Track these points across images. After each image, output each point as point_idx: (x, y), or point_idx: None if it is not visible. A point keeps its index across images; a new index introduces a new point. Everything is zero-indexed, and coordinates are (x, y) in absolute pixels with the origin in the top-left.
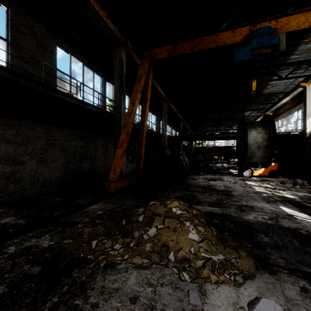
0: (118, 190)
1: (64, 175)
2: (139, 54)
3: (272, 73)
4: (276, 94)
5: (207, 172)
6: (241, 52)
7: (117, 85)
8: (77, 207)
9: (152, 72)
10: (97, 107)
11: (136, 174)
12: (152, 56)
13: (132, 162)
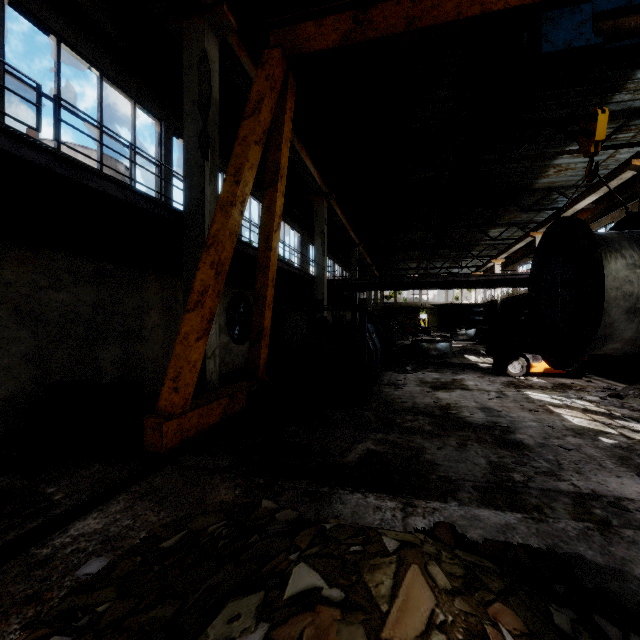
0: (188, 440)
1: (32, 389)
2: (257, 59)
3: (569, 136)
4: (563, 190)
5: (420, 363)
6: (563, 23)
7: (194, 129)
8: (5, 543)
9: (293, 96)
10: (124, 183)
11: (250, 379)
12: (293, 44)
13: (243, 341)
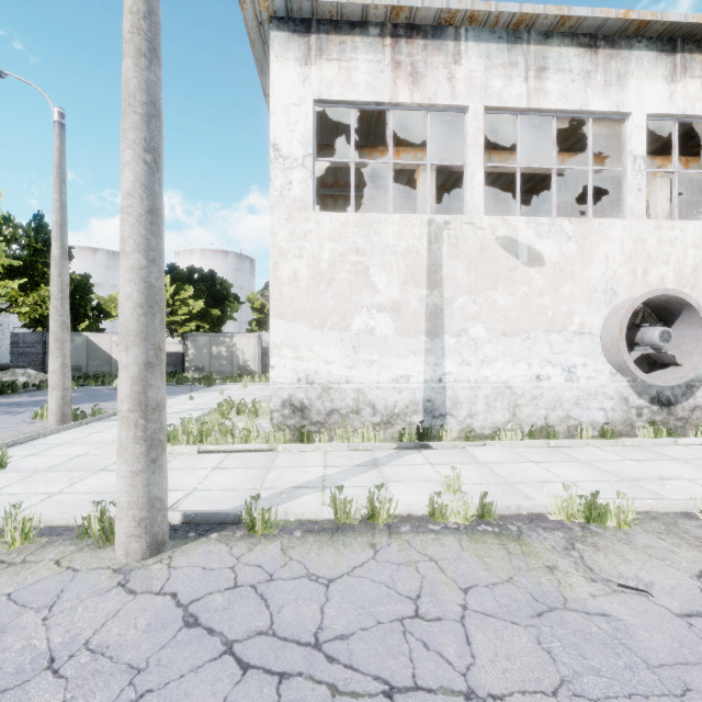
0: None
1: None
2: None
3: None
4: None
5: None
6: None
7: None
8: None
9: None
10: None
11: None
12: None
13: None
